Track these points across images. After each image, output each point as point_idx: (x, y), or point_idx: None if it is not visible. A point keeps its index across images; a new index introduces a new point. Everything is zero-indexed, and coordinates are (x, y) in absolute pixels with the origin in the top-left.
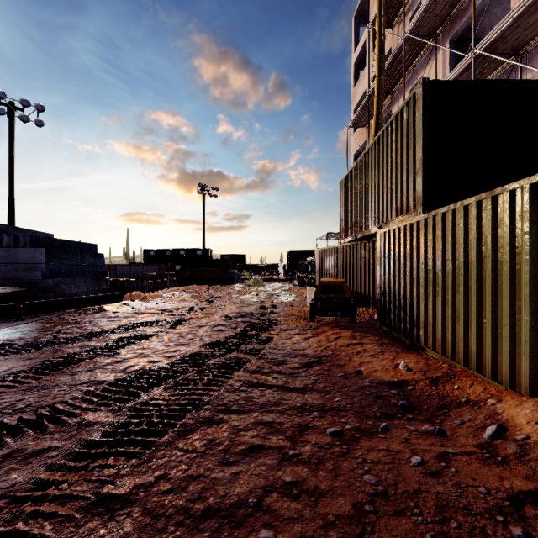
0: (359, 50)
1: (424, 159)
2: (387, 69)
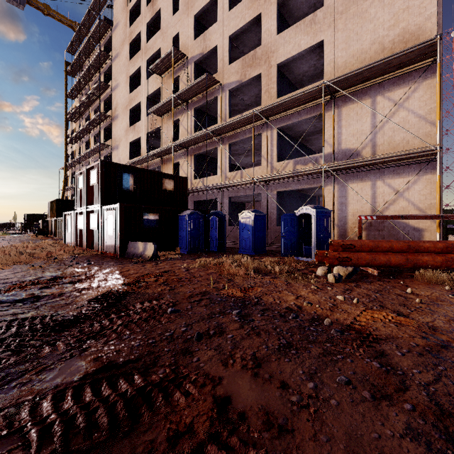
0: (67, 134)
1: (57, 210)
2: (70, 163)
